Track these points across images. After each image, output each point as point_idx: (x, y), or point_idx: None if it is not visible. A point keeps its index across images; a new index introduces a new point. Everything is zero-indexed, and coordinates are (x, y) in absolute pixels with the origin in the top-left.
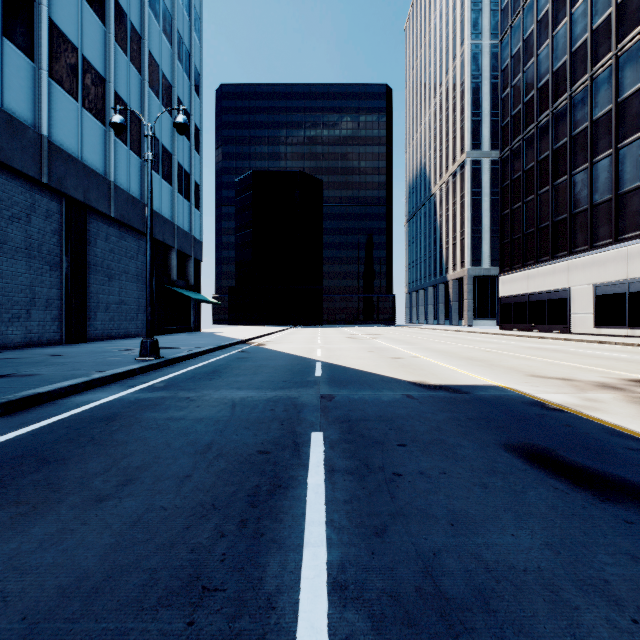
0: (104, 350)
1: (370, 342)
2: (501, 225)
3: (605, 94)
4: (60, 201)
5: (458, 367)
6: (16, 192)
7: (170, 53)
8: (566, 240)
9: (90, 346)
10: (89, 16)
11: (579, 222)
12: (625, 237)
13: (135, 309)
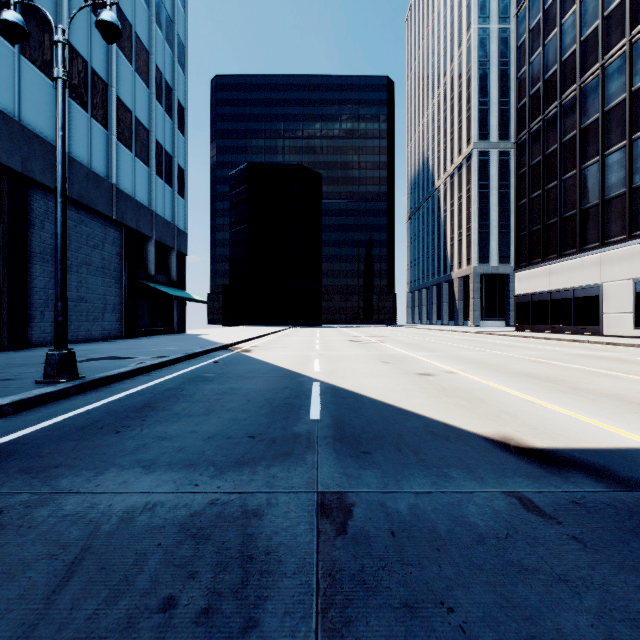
0: (25, 362)
1: (379, 347)
2: (517, 216)
3: None
4: None
5: (532, 395)
6: None
7: (147, 15)
8: (597, 230)
9: (19, 355)
10: None
11: (614, 209)
12: None
13: (100, 308)
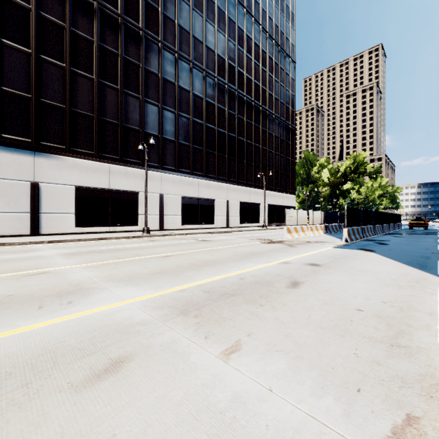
0: None
1: None
2: None
3: None
4: None
5: (306, 252)
6: None
7: None
8: None
9: None
10: None
11: None
12: None
13: None
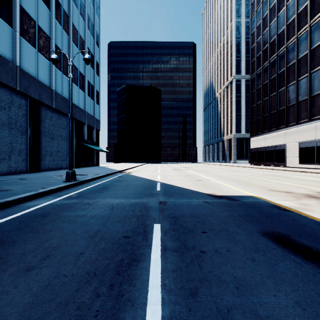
0: (48, 176)
1: (185, 171)
2: (251, 112)
3: (304, 45)
4: (26, 99)
5: (231, 185)
6: (3, 95)
7: (83, 25)
8: (284, 120)
9: (41, 174)
10: (41, 5)
11: (291, 110)
12: (314, 118)
13: (65, 155)
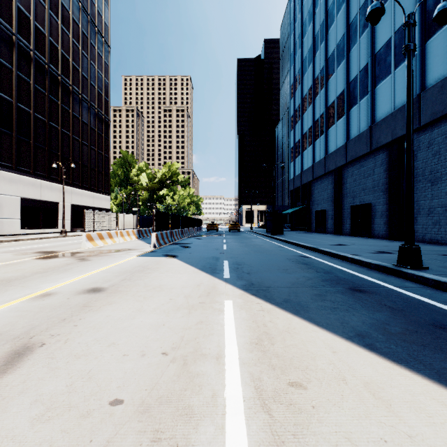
0: None
1: None
2: None
3: None
4: None
5: (97, 268)
6: None
7: None
8: None
9: None
10: None
11: None
12: None
13: None
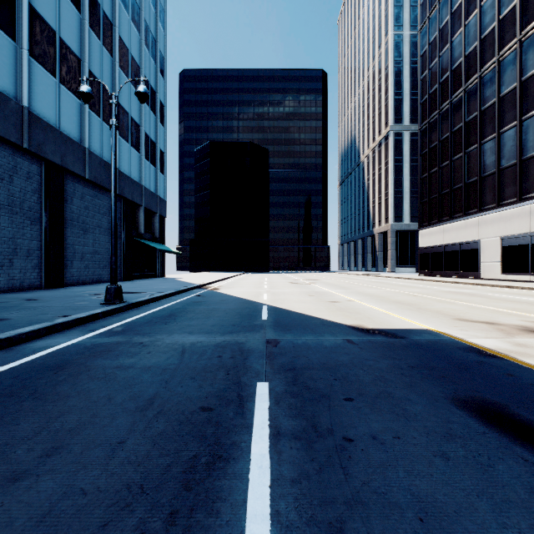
0: (76, 294)
1: (309, 287)
2: (420, 187)
3: (511, 74)
4: (40, 164)
5: (390, 311)
6: None
7: (138, 39)
8: (476, 199)
9: (65, 291)
10: (66, 4)
11: (488, 184)
12: (528, 196)
13: (107, 258)
